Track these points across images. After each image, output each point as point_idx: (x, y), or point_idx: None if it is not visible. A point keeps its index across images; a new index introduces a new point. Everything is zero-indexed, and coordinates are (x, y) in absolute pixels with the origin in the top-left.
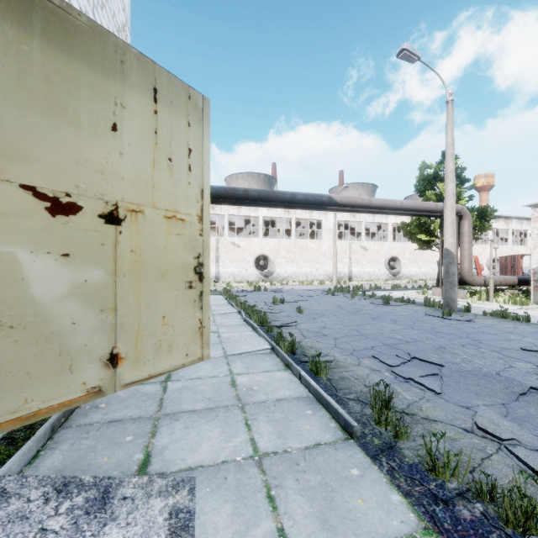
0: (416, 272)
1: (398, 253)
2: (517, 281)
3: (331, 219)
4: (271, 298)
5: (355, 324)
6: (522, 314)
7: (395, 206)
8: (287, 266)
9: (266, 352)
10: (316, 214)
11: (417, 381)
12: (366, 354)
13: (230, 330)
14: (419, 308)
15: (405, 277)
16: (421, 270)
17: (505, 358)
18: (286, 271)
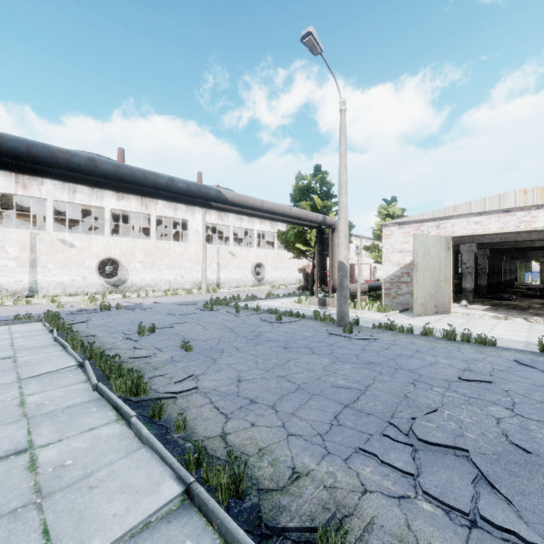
0: (277, 278)
1: (262, 259)
2: (368, 288)
3: (198, 220)
4: (132, 323)
5: (273, 363)
6: (395, 323)
7: (285, 212)
8: (144, 273)
9: (174, 507)
10: (181, 213)
11: (500, 525)
12: (345, 443)
13: (65, 431)
14: (312, 323)
15: (269, 283)
16: (281, 275)
17: (472, 401)
18: (143, 279)
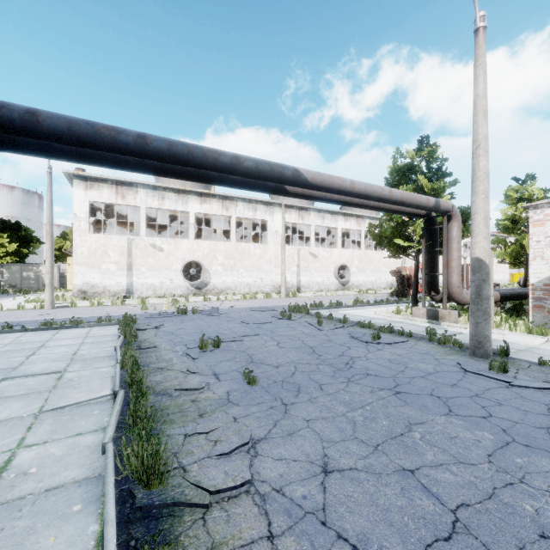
0: (364, 281)
1: (347, 261)
2: (499, 296)
3: (278, 221)
4: (200, 332)
5: (383, 429)
6: None
7: (383, 195)
8: (225, 276)
9: None
10: (260, 214)
11: None
12: None
13: None
14: (427, 346)
15: (354, 287)
16: (369, 279)
17: None
18: (224, 282)
